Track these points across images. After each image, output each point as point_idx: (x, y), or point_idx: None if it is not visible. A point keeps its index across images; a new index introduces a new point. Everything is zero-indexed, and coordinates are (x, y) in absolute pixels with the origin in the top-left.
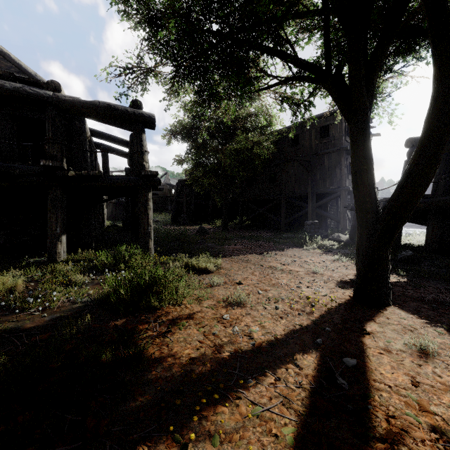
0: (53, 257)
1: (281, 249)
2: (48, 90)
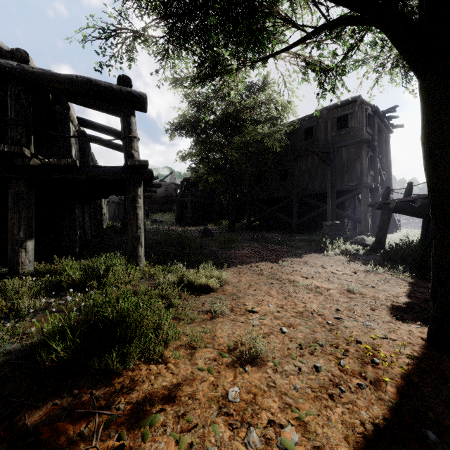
0: (14, 269)
1: (298, 255)
2: (13, 60)
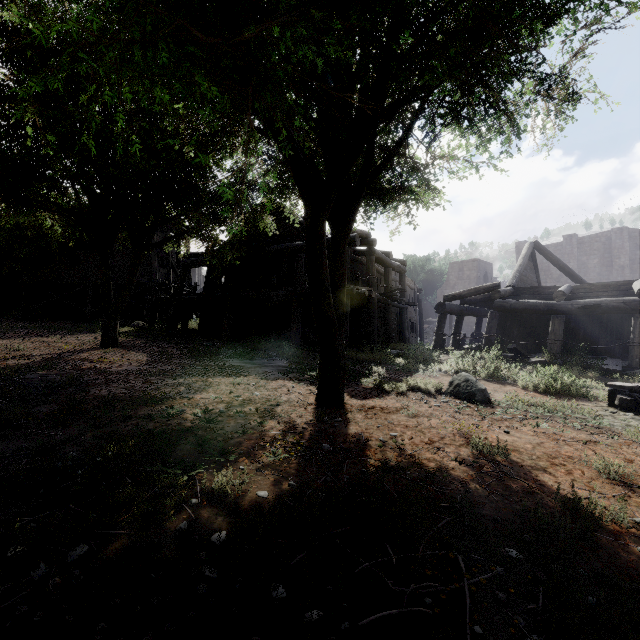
0: None
1: (72, 334)
2: None
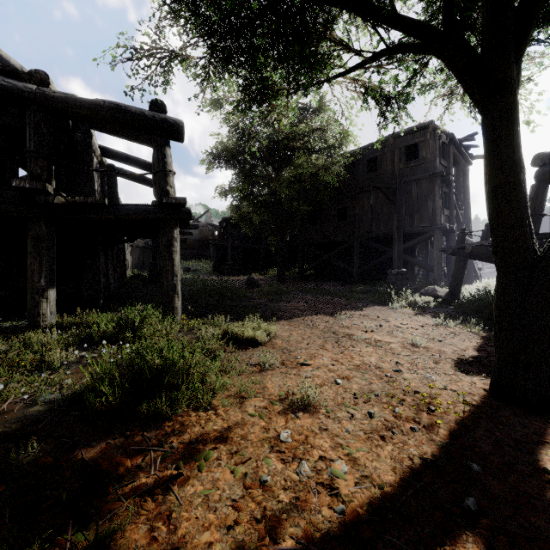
0: (34, 321)
1: (358, 307)
2: (31, 83)
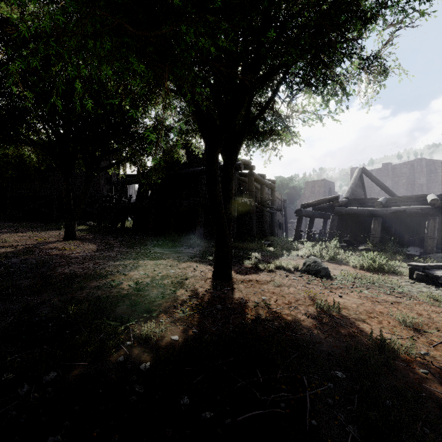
0: None
1: (44, 230)
2: None
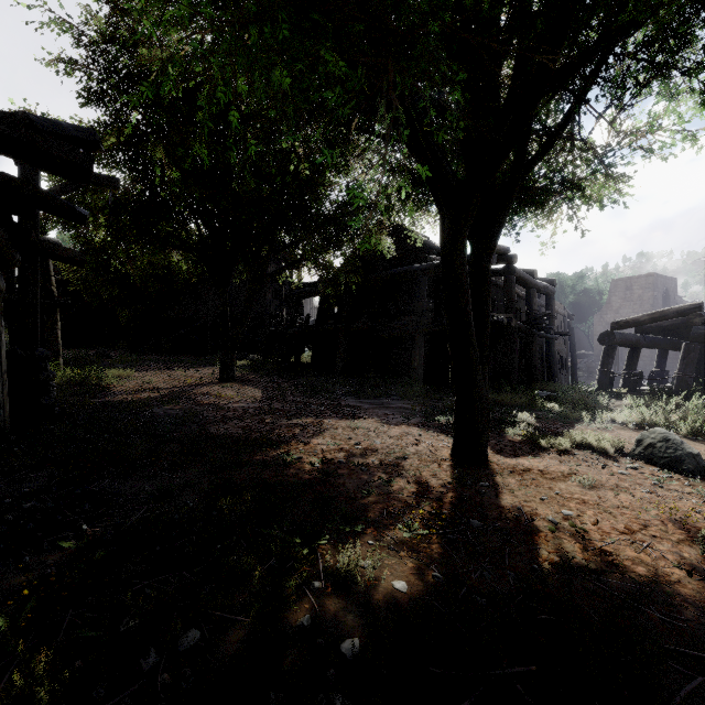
0: None
1: (195, 367)
2: None
